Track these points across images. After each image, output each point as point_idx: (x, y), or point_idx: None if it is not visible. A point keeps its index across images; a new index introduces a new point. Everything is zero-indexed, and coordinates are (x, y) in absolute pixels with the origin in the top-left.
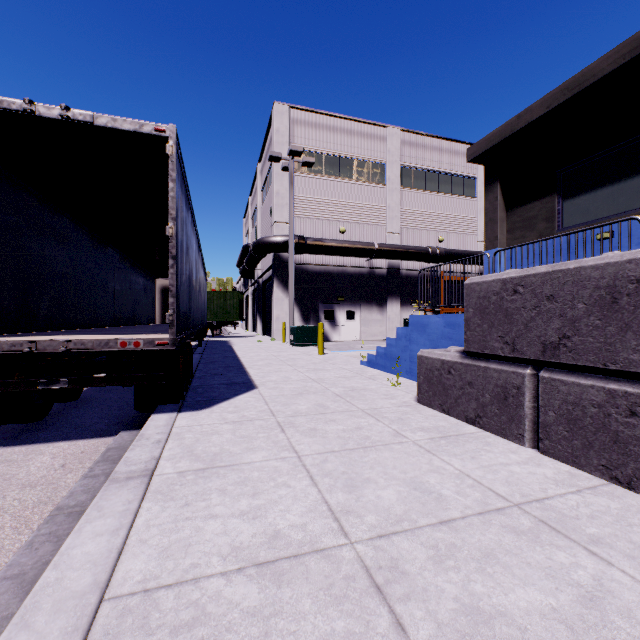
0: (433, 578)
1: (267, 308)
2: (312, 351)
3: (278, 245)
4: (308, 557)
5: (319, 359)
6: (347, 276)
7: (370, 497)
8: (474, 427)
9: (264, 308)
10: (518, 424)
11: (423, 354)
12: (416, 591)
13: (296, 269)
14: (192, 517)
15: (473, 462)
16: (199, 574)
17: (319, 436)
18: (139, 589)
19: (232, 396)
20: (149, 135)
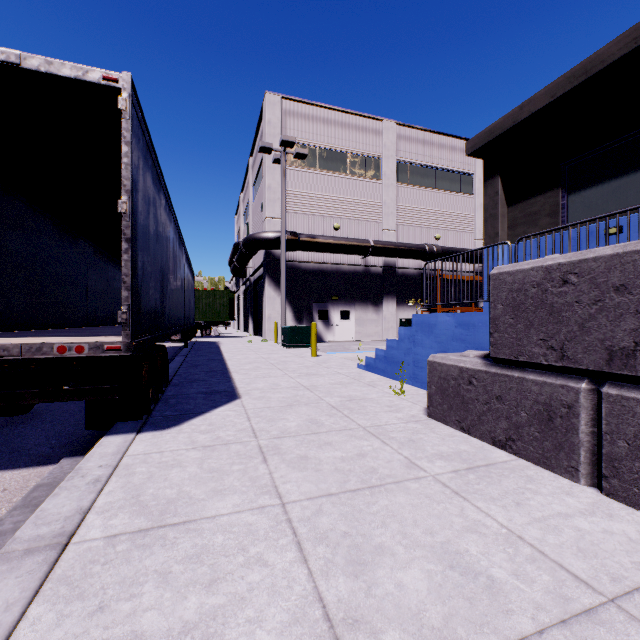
0: None
1: (259, 307)
2: (305, 353)
3: (269, 241)
4: None
5: (312, 362)
6: (341, 274)
7: (387, 586)
8: (505, 452)
9: (256, 307)
10: (569, 454)
11: (435, 359)
12: None
13: (288, 267)
14: None
15: (521, 512)
16: None
17: (311, 469)
18: None
19: (209, 409)
20: (96, 85)
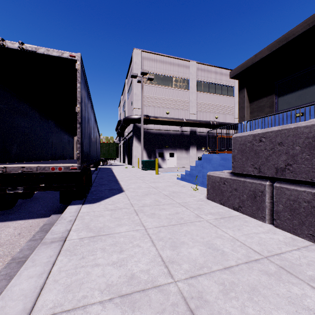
0: (223, 304)
1: (130, 151)
2: (152, 172)
3: (135, 120)
4: (150, 291)
5: (156, 176)
6: (170, 135)
7: (185, 253)
8: (238, 212)
9: (128, 151)
10: (262, 211)
11: (210, 174)
12: (214, 313)
13: (144, 132)
14: (85, 265)
15: (239, 232)
16: (86, 302)
17: (156, 217)
18: (50, 313)
19: (111, 196)
20: (66, 58)
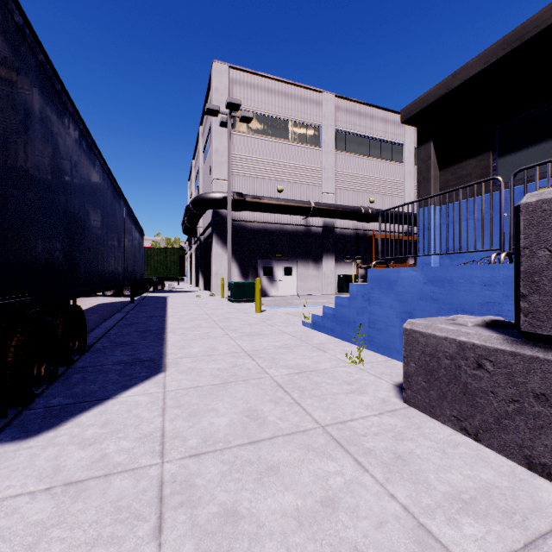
0: None
1: (208, 264)
2: (249, 308)
3: (217, 201)
4: None
5: (256, 318)
6: (285, 233)
7: None
8: None
9: (205, 264)
10: None
11: (416, 328)
12: None
13: (235, 226)
14: None
15: None
16: None
17: None
18: None
19: (116, 392)
20: None
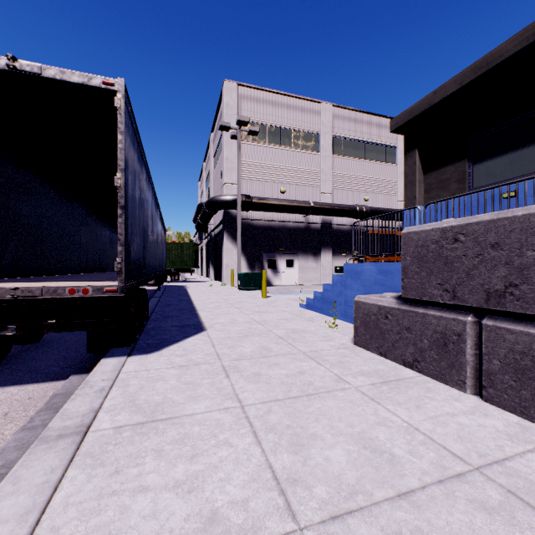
0: None
1: (218, 257)
2: (257, 295)
3: (227, 203)
4: None
5: (263, 302)
6: (287, 230)
7: (318, 459)
8: (412, 371)
9: (216, 257)
10: (459, 370)
11: (360, 299)
12: None
13: (243, 224)
14: (119, 491)
15: (419, 412)
16: None
17: (263, 382)
18: None
19: (182, 338)
20: (98, 88)
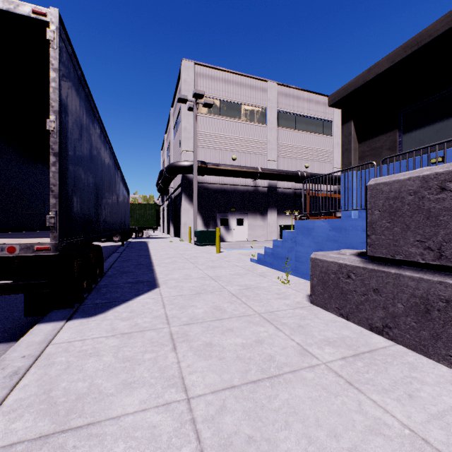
0: None
1: (178, 217)
2: (211, 250)
3: (185, 168)
4: None
5: (216, 257)
6: (238, 192)
7: None
8: (382, 338)
9: (175, 217)
10: (447, 343)
11: (317, 257)
12: None
13: (199, 187)
14: None
15: (416, 406)
16: None
17: (215, 357)
18: None
19: (132, 297)
20: (27, 18)
